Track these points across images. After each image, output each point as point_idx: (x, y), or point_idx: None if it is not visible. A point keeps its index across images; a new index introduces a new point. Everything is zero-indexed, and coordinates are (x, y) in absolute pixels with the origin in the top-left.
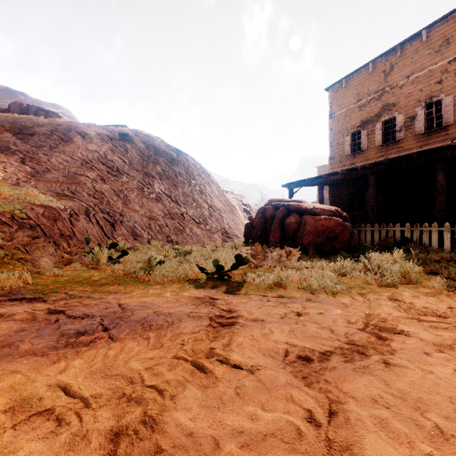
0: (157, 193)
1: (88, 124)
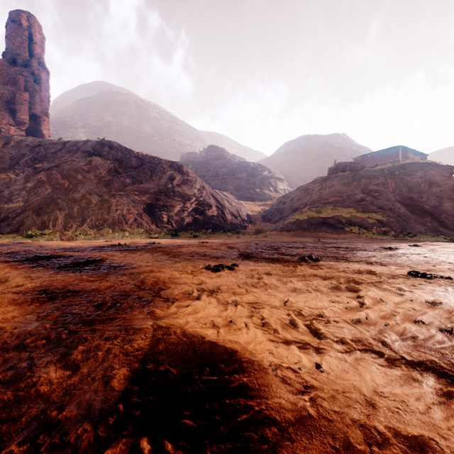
0: (431, 206)
1: (381, 167)
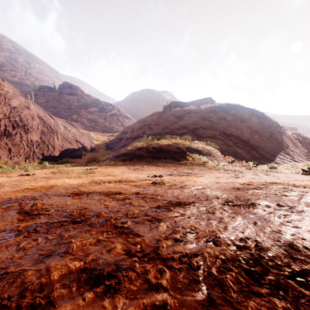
0: (246, 137)
1: (204, 106)
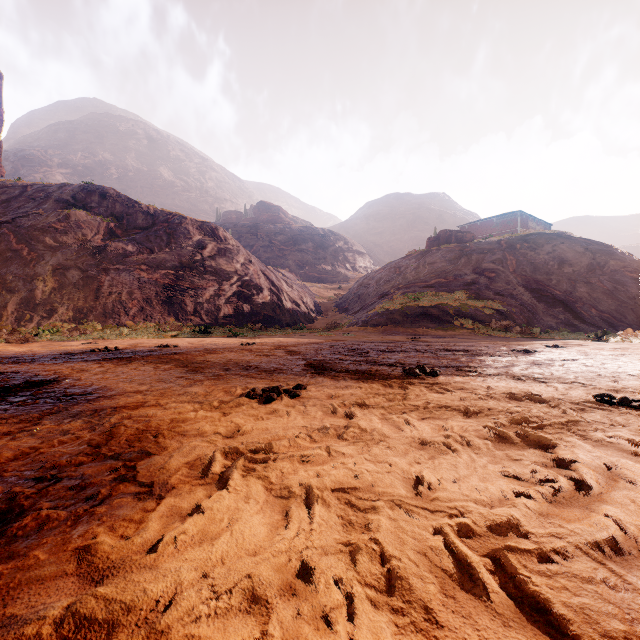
0: (563, 291)
1: (497, 239)
